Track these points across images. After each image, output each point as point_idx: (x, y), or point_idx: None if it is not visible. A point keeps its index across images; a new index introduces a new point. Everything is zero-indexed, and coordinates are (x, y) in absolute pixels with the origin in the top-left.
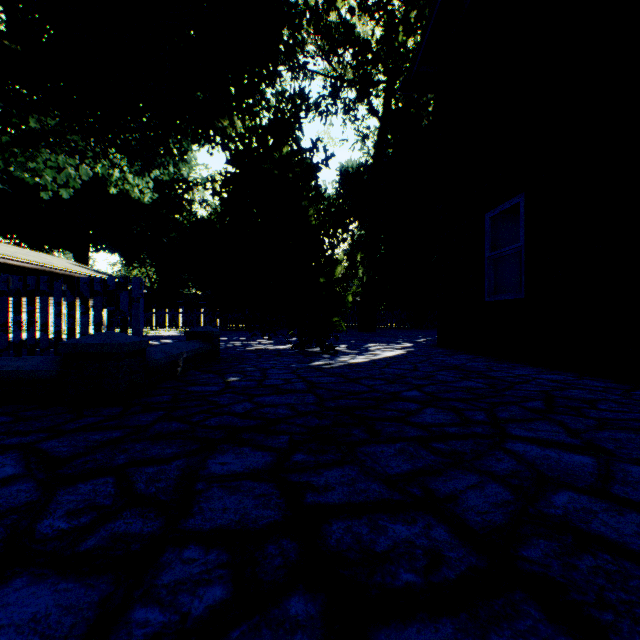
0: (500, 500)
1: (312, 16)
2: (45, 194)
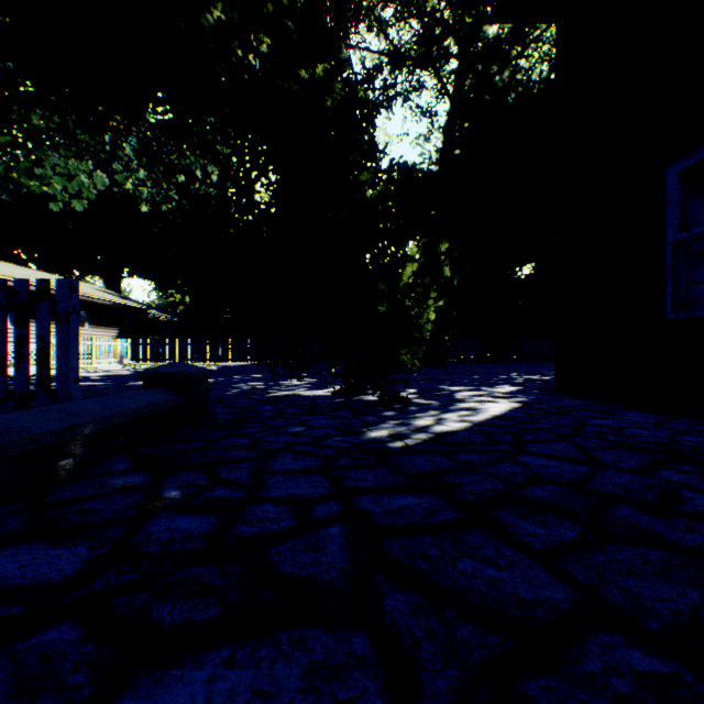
0: None
1: None
2: (54, 206)
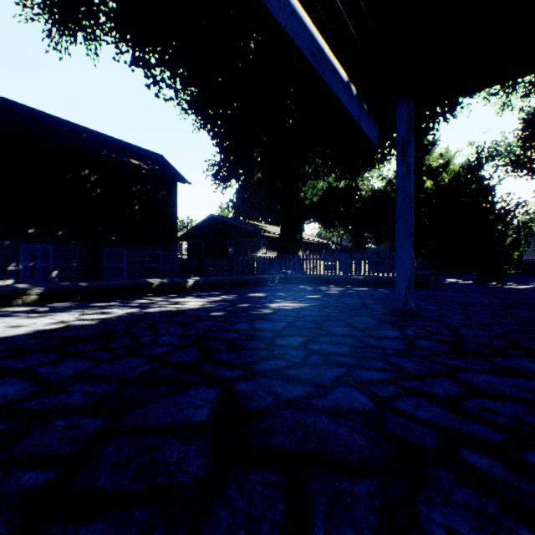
0: (531, 297)
1: None
2: (306, 201)
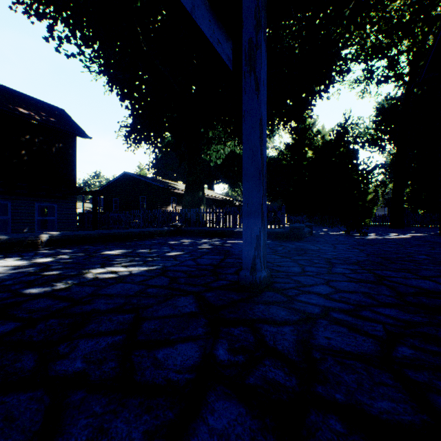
0: (392, 250)
1: (353, 56)
2: (211, 163)
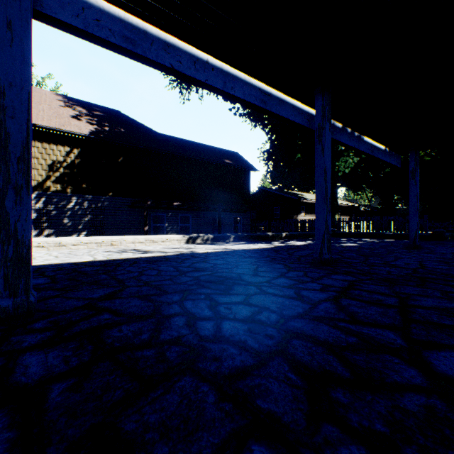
0: None
1: None
2: (339, 173)
